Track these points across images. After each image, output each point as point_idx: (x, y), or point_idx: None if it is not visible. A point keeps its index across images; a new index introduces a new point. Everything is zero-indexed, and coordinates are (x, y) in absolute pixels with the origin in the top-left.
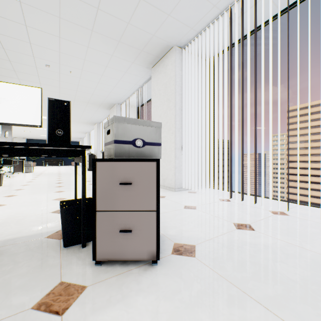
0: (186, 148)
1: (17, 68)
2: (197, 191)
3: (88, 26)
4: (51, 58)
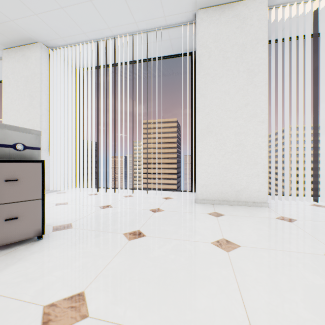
0: (55, 150)
1: None
2: (67, 191)
3: None
4: None
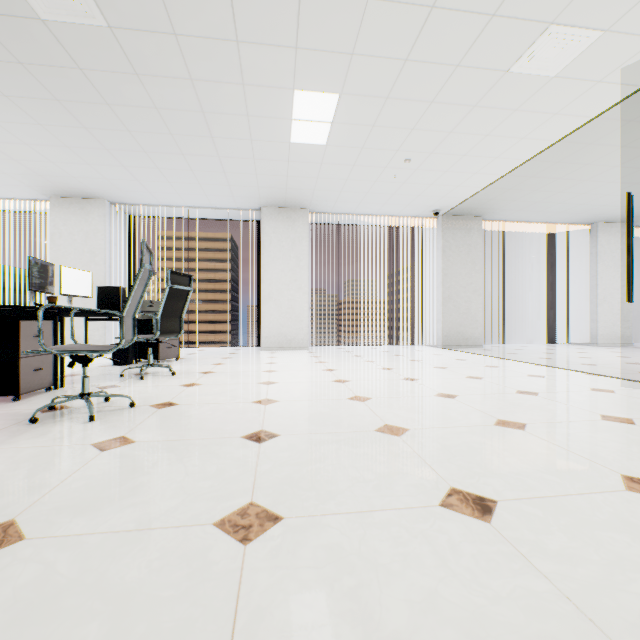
0: None
1: None
2: None
3: (16, 157)
4: None
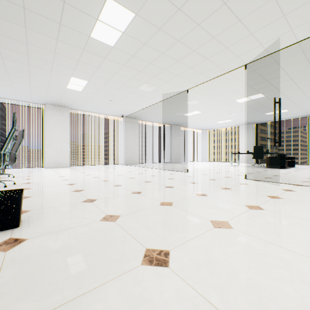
0: None
1: None
2: None
3: None
4: None
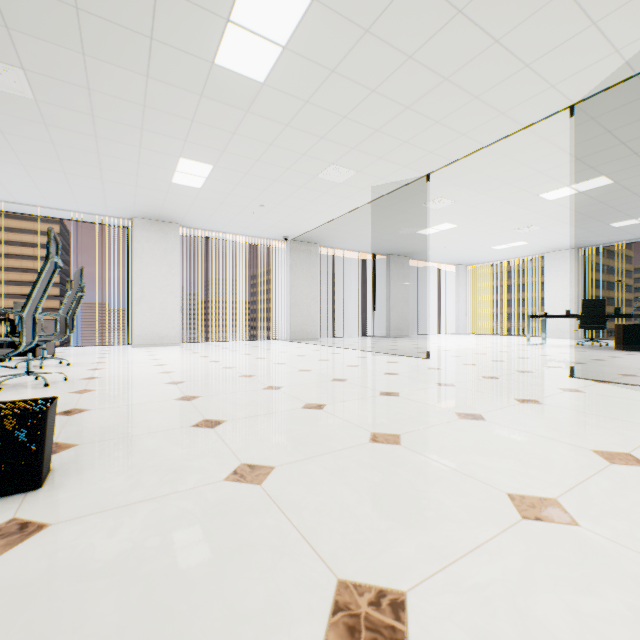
0: None
1: None
2: None
3: None
4: None
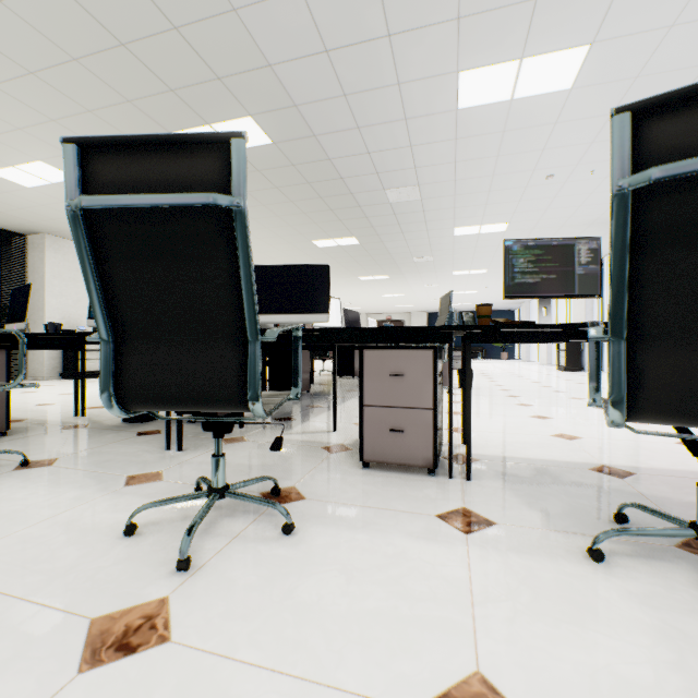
0: None
1: (492, 200)
2: None
3: None
4: (565, 160)
